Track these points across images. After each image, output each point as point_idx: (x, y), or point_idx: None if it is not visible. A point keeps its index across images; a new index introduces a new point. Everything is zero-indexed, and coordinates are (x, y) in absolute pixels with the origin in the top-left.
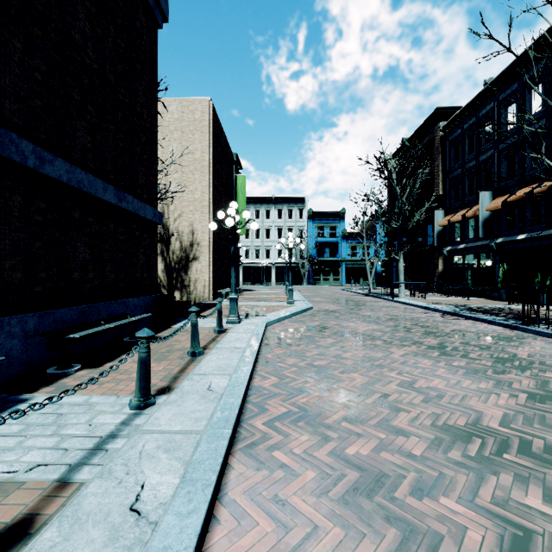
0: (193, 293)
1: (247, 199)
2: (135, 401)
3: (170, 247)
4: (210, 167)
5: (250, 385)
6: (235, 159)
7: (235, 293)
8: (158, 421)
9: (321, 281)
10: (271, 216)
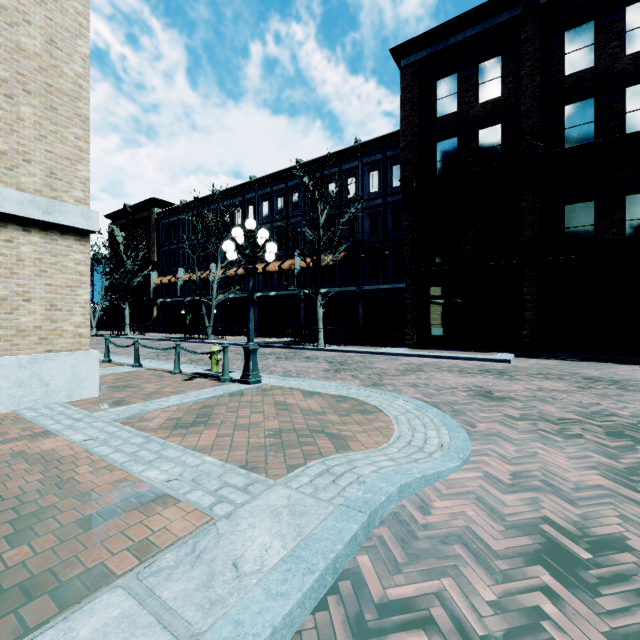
0: None
1: None
2: None
3: None
4: None
5: None
6: None
7: None
8: None
9: None
10: None
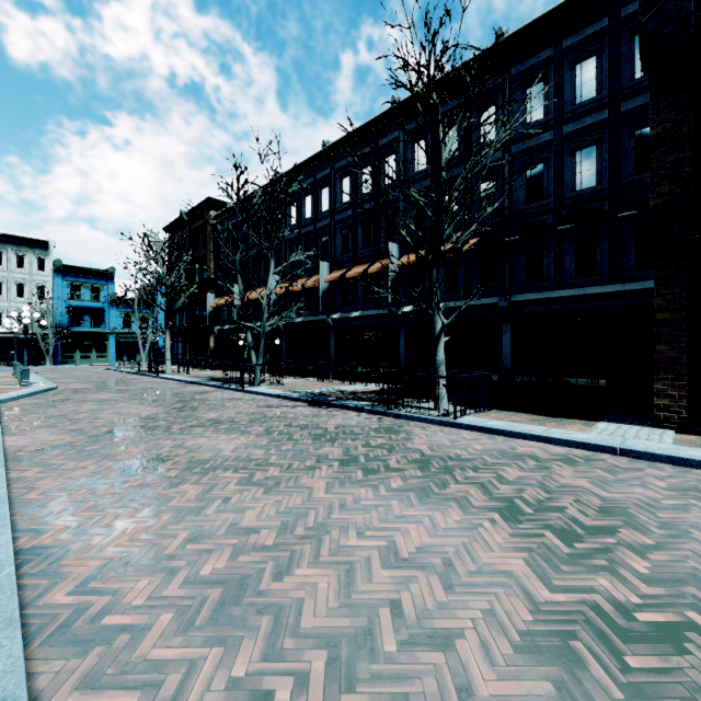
0: None
1: None
2: None
3: None
4: None
5: (1, 425)
6: None
7: None
8: None
9: (77, 359)
10: None
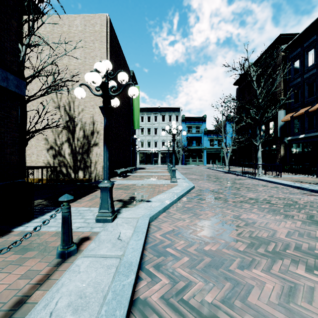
0: (94, 172)
1: (142, 109)
2: None
3: (75, 135)
4: None
5: None
6: (131, 74)
7: (107, 180)
8: None
9: (190, 162)
10: (157, 120)
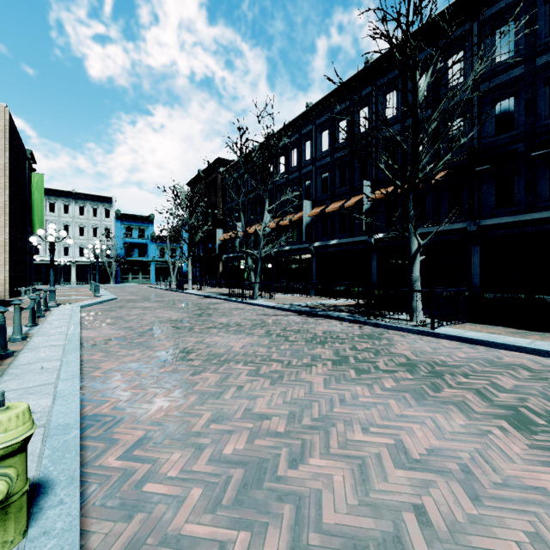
0: None
1: None
2: (30, 324)
3: None
4: (5, 171)
5: (80, 322)
6: (29, 155)
7: (54, 287)
8: (46, 327)
9: (130, 280)
10: (70, 212)
